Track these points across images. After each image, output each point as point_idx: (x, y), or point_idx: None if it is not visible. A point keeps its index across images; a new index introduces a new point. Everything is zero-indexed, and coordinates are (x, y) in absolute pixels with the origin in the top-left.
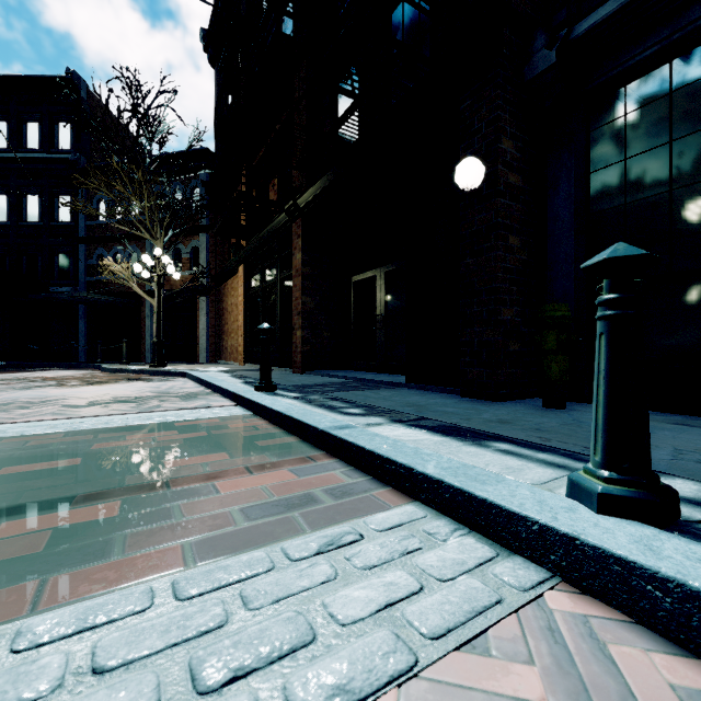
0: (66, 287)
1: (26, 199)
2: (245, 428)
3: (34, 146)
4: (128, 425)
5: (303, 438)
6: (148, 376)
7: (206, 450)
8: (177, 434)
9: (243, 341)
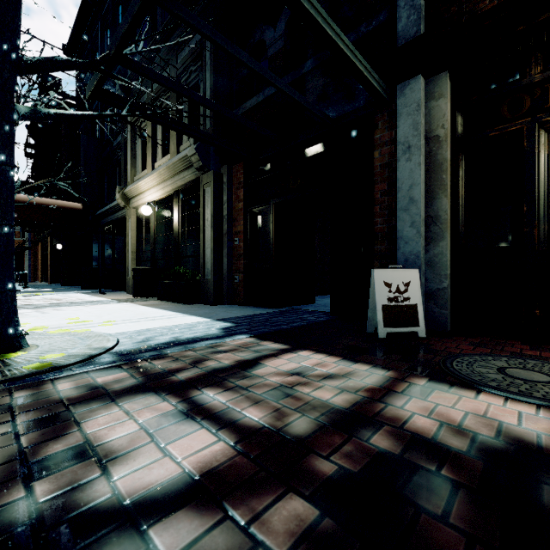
0: None
1: None
2: None
3: None
4: None
5: None
6: None
7: None
8: None
9: (41, 273)
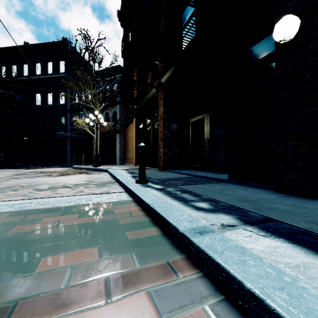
0: (62, 131)
1: (48, 95)
2: (123, 215)
3: (50, 72)
4: (53, 207)
5: (165, 232)
6: (90, 171)
7: (84, 243)
8: (76, 218)
9: (135, 154)
